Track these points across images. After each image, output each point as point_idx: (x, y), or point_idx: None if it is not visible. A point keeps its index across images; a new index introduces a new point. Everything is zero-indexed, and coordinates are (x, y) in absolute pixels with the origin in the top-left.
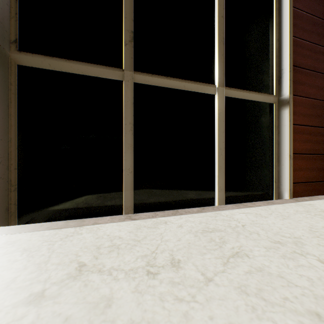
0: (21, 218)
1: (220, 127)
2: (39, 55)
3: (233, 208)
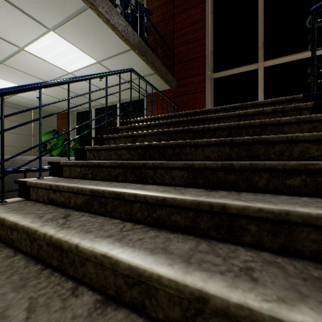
0: None
1: None
2: (220, 72)
3: None
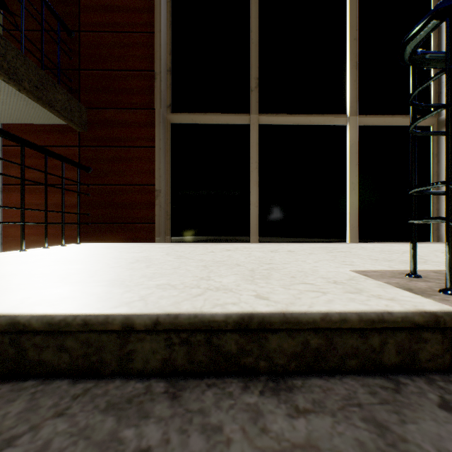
0: (173, 241)
1: (352, 160)
2: (185, 114)
3: (363, 243)
